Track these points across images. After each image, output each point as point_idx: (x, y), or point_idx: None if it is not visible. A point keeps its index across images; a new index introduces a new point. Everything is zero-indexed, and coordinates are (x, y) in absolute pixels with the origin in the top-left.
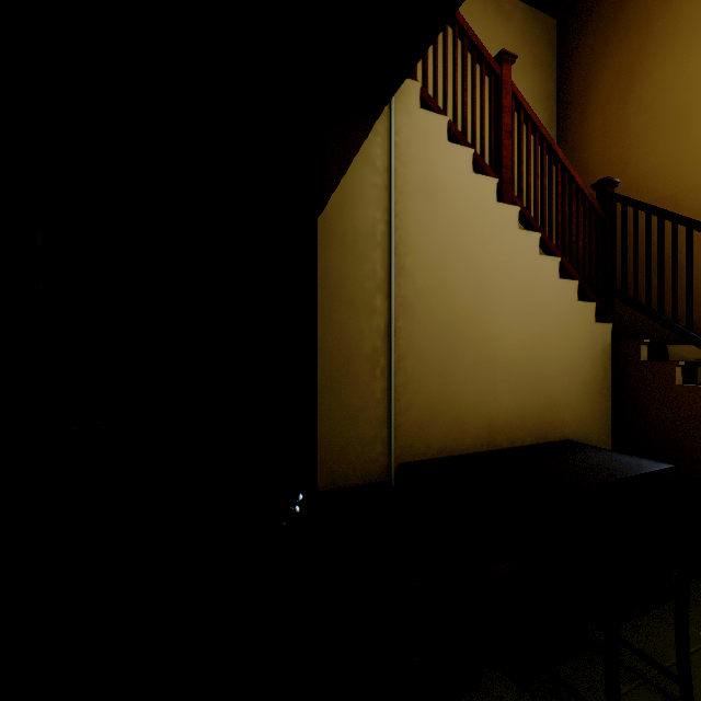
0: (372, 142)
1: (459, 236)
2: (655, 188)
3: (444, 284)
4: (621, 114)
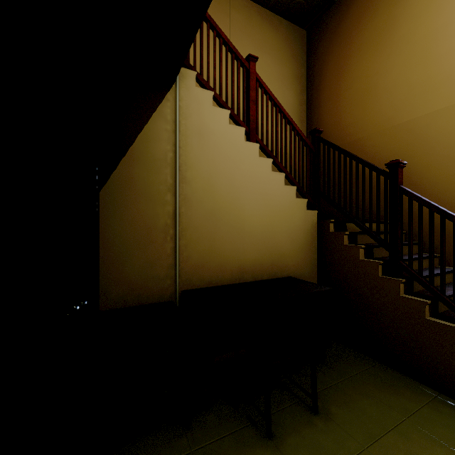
0: (165, 105)
1: (221, 160)
2: (353, 134)
3: (211, 187)
4: (337, 90)
